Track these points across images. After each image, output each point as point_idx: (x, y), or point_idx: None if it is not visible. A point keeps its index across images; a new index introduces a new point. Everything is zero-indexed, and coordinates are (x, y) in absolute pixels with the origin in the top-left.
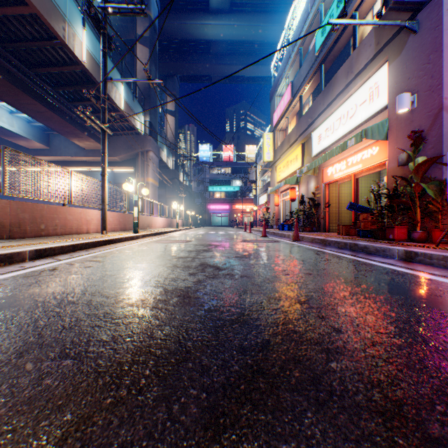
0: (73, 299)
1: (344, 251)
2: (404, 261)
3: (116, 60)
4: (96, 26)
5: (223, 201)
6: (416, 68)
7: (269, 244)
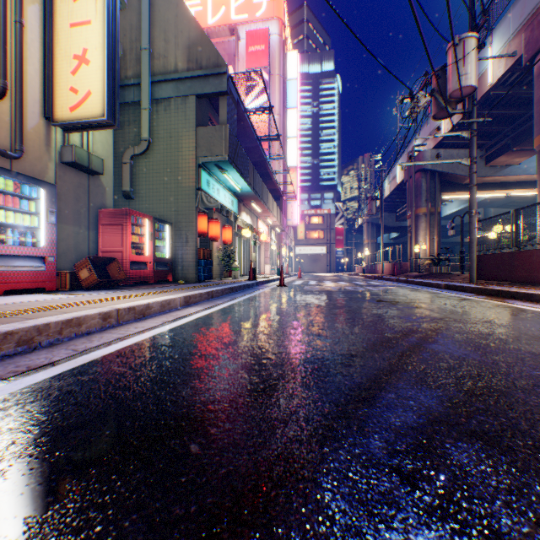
0: None
1: None
2: None
3: None
4: None
5: None
6: None
7: None
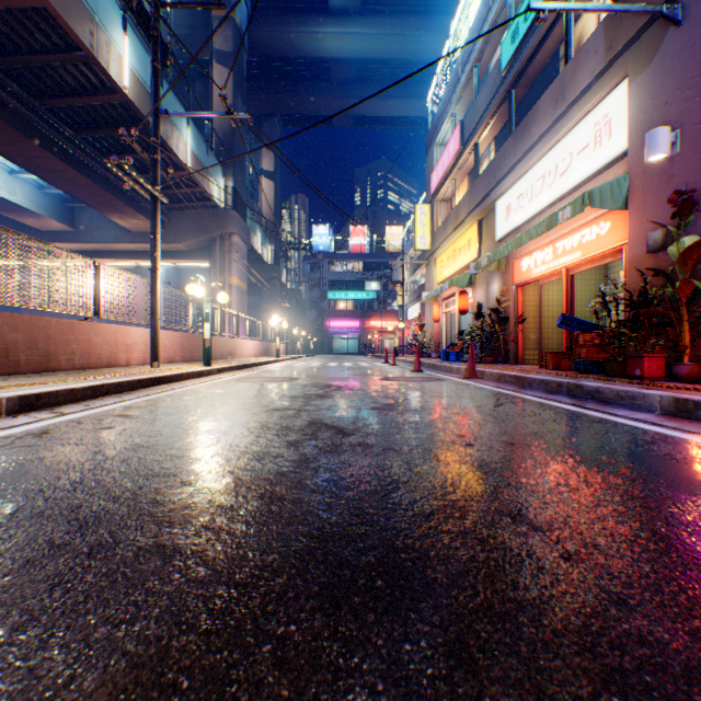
0: (46, 503)
1: (559, 398)
2: (674, 417)
3: (181, 91)
4: (141, 24)
5: (351, 315)
6: (679, 85)
7: (427, 385)
